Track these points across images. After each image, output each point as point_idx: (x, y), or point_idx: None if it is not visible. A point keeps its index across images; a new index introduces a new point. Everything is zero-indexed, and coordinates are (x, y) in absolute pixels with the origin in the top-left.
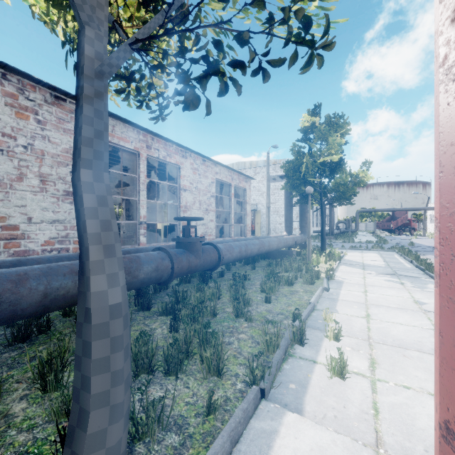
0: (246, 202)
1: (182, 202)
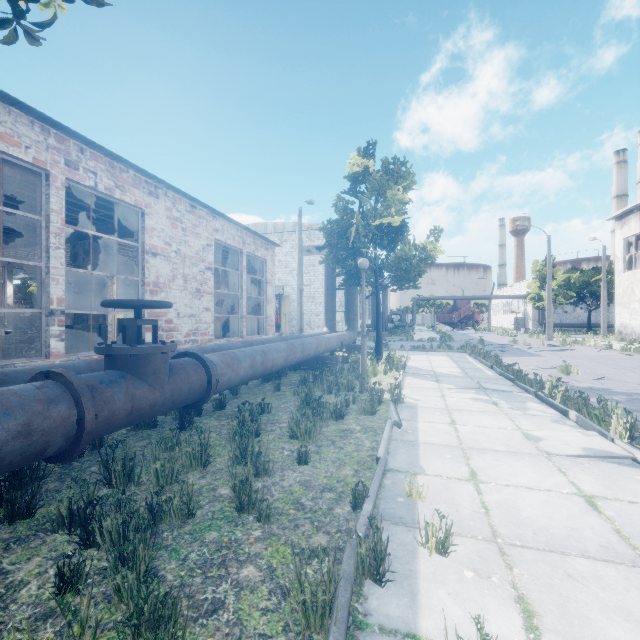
0: (266, 281)
1: (148, 275)
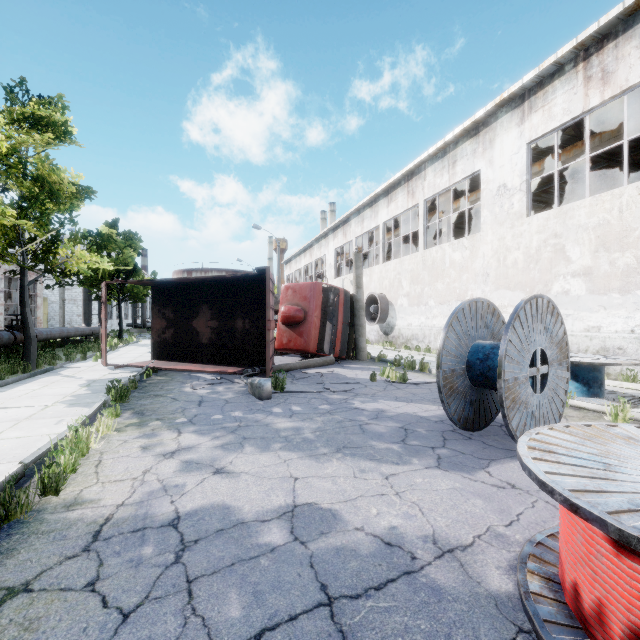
0: (37, 295)
1: None
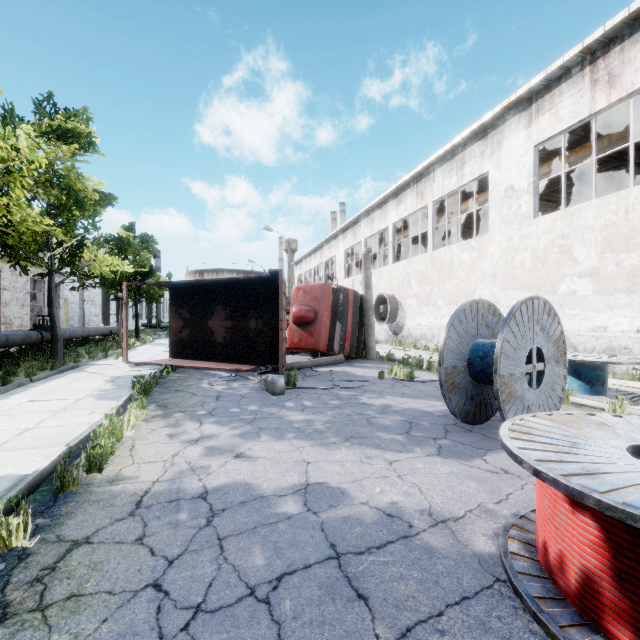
0: (59, 296)
1: (3, 299)
